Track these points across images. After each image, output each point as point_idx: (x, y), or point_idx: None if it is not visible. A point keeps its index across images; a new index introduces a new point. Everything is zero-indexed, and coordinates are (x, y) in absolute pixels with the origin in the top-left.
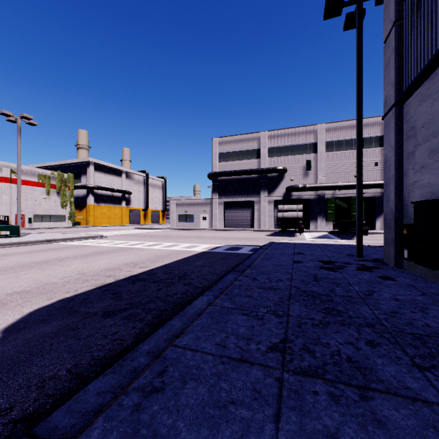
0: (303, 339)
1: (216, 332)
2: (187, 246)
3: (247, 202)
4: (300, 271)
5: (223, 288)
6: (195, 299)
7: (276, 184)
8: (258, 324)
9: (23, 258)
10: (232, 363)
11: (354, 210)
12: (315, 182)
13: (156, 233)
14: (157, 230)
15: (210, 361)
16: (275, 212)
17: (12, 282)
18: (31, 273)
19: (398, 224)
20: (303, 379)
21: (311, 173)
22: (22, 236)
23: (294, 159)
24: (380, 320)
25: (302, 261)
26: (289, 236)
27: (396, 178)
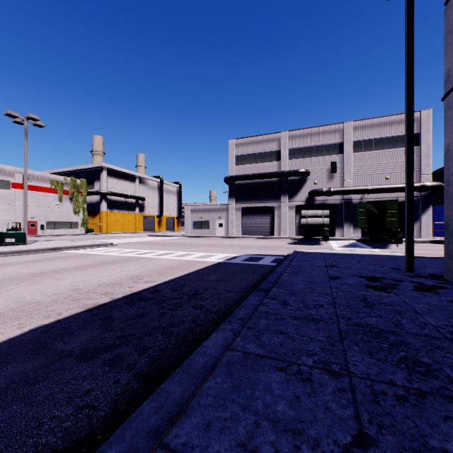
0: (394, 436)
1: (238, 411)
2: (201, 256)
3: (267, 207)
4: (342, 291)
5: (244, 318)
6: (206, 332)
7: (298, 188)
8: (305, 392)
9: (19, 268)
10: None
11: (390, 216)
12: (341, 185)
13: (169, 241)
14: (171, 238)
15: None
16: (296, 218)
17: None
18: (17, 288)
19: None
20: None
21: (337, 175)
22: (29, 243)
23: (318, 161)
24: None
25: (339, 277)
26: (313, 244)
27: None
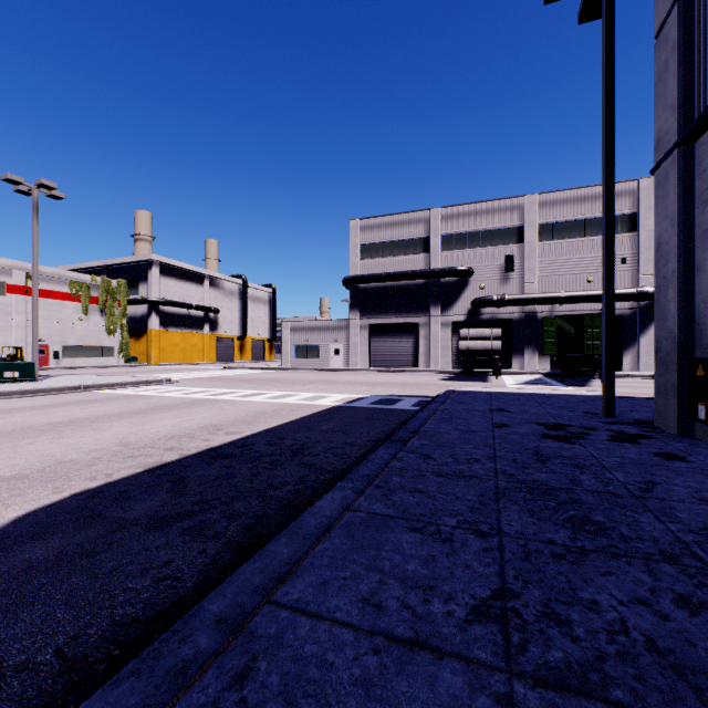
0: (540, 589)
1: (360, 570)
2: (308, 397)
3: (408, 324)
4: (508, 442)
5: (371, 474)
6: (319, 494)
7: (456, 296)
8: (442, 552)
9: (33, 416)
10: (395, 652)
11: (590, 338)
12: (520, 291)
13: (258, 376)
14: (260, 371)
15: (348, 644)
16: (453, 341)
17: (2, 460)
18: (38, 443)
19: (685, 359)
20: (560, 701)
21: (514, 276)
22: (41, 380)
23: (485, 253)
24: (687, 547)
25: (508, 424)
26: (477, 380)
27: (680, 275)
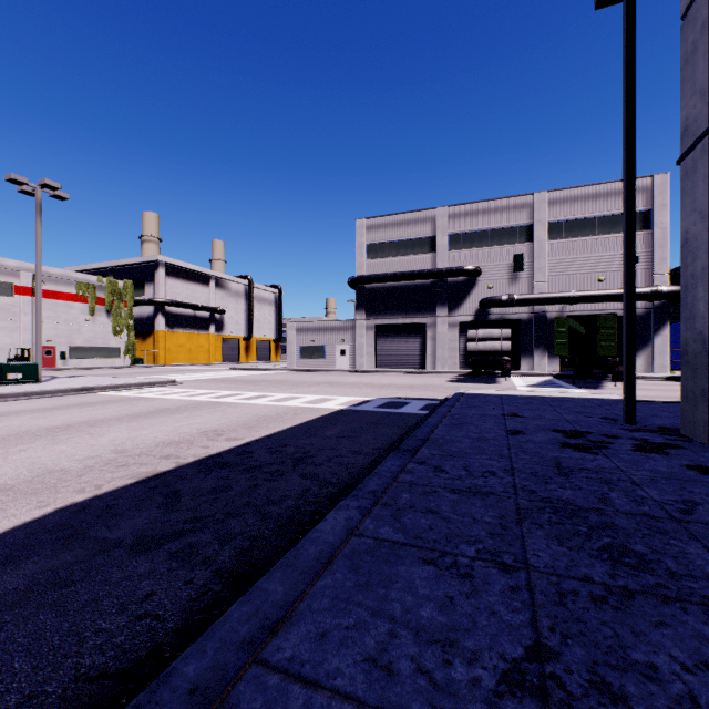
0: (583, 647)
1: (365, 617)
2: (313, 400)
3: (415, 325)
4: (525, 452)
5: (378, 490)
6: (321, 512)
7: (463, 296)
8: (462, 592)
9: (31, 420)
10: None
11: (604, 338)
12: (529, 290)
13: (263, 377)
14: (265, 372)
15: None
16: (461, 342)
17: None
18: (31, 449)
19: None
20: None
21: (523, 275)
22: (45, 381)
23: (494, 253)
24: None
25: (523, 431)
26: (486, 382)
27: None
